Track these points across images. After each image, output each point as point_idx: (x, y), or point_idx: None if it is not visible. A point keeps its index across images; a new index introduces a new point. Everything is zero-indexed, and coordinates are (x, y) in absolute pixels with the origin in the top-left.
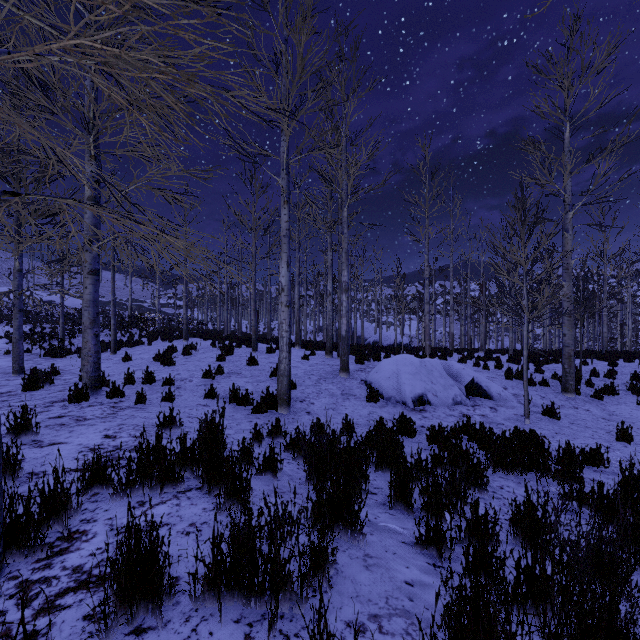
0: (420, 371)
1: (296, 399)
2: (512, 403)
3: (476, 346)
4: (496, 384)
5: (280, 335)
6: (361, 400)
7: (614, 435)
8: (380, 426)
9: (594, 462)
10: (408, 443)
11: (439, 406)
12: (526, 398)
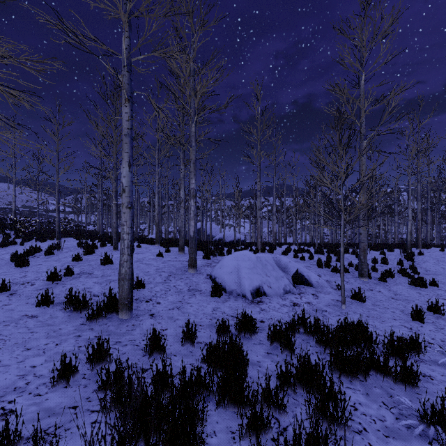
0: (257, 265)
1: (143, 299)
2: (327, 289)
3: (287, 240)
4: (314, 273)
5: (121, 237)
6: (206, 295)
7: (407, 314)
8: (223, 329)
9: (413, 350)
10: (250, 346)
11: (273, 296)
12: (343, 287)
